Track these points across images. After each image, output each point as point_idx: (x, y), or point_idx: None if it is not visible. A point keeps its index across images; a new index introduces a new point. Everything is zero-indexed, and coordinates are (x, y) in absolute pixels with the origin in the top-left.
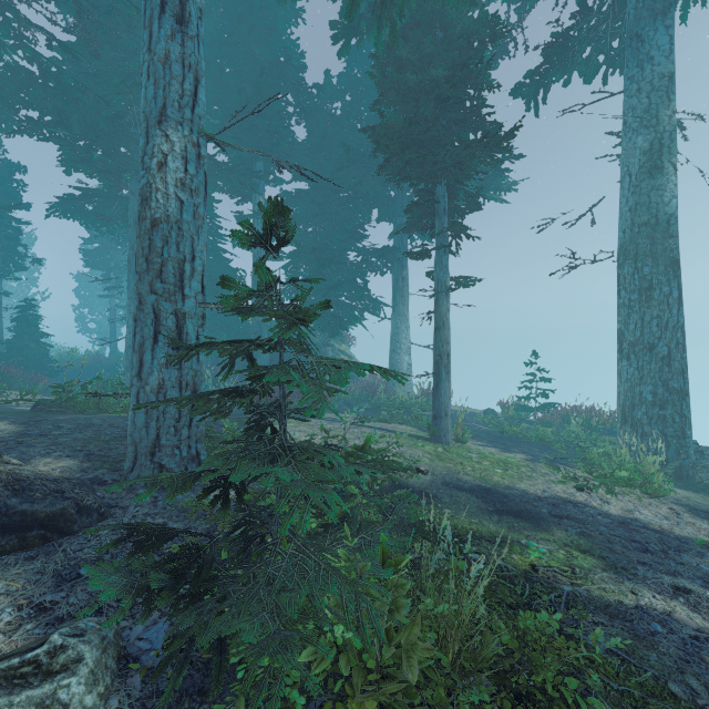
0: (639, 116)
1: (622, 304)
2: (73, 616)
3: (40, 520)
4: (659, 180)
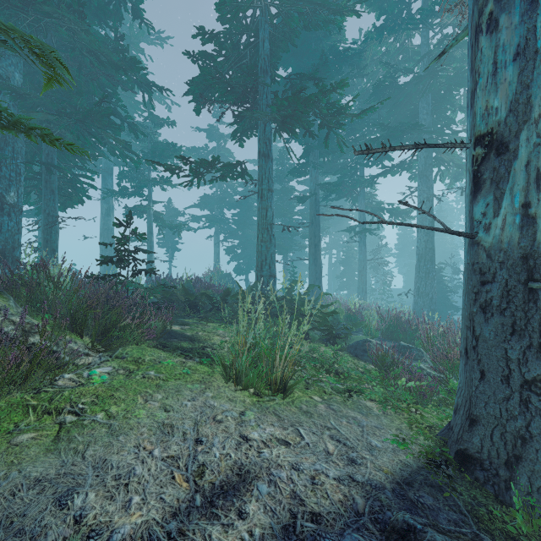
0: (105, 199)
1: (101, 249)
2: None
3: None
4: (110, 218)
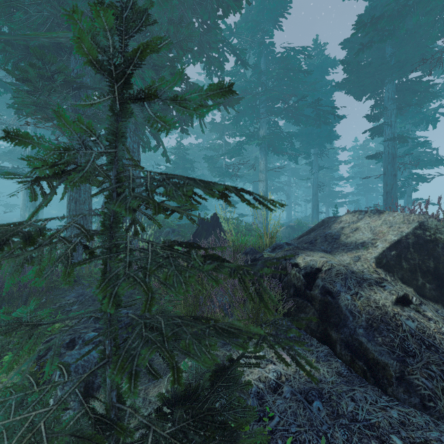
0: None
1: None
2: (262, 404)
3: (368, 357)
4: None
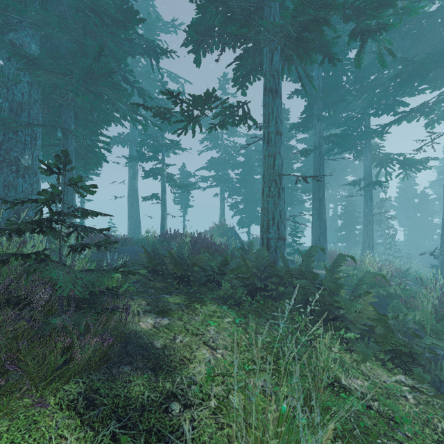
0: (131, 165)
1: (128, 207)
2: None
3: None
4: (135, 181)
